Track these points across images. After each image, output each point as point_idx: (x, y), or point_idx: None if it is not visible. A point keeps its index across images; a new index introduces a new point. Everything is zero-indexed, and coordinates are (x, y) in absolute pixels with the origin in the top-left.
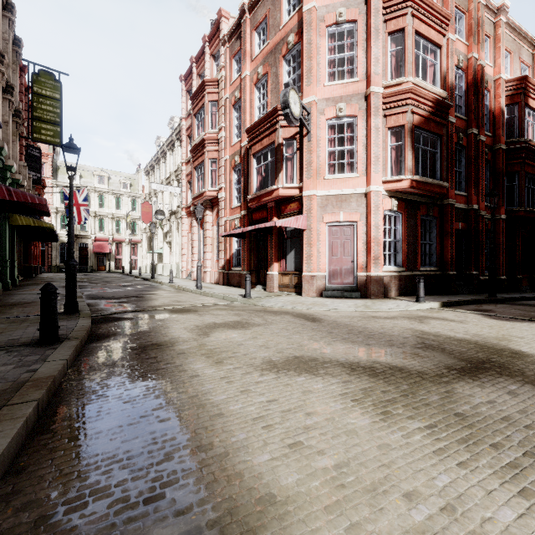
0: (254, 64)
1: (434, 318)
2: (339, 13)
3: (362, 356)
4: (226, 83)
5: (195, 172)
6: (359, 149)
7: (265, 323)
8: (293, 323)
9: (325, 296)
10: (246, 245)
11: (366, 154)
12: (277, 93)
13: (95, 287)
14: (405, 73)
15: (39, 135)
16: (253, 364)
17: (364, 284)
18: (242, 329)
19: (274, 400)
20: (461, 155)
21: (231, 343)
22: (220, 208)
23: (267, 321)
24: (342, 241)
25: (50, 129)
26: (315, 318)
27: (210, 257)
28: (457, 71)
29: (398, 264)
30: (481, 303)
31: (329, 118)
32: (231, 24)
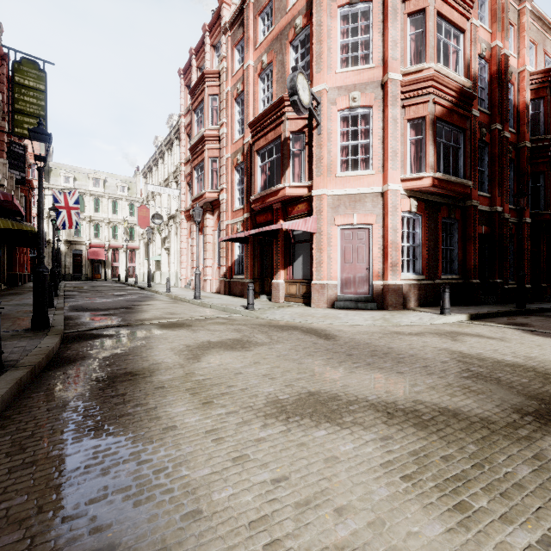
0: (258, 53)
1: (467, 335)
2: None
3: (397, 391)
4: (227, 74)
5: (194, 172)
6: (374, 143)
7: (270, 341)
8: (304, 342)
9: (337, 307)
10: (249, 251)
11: (383, 148)
12: (284, 83)
13: (83, 297)
14: (426, 59)
15: (21, 129)
16: (253, 407)
17: (380, 294)
18: (242, 351)
19: (283, 479)
20: (483, 152)
21: (227, 371)
22: (221, 211)
23: (273, 339)
24: (355, 245)
25: (34, 123)
26: (328, 334)
27: (210, 264)
28: (480, 61)
29: (417, 272)
30: (512, 315)
31: (342, 108)
32: (233, 10)
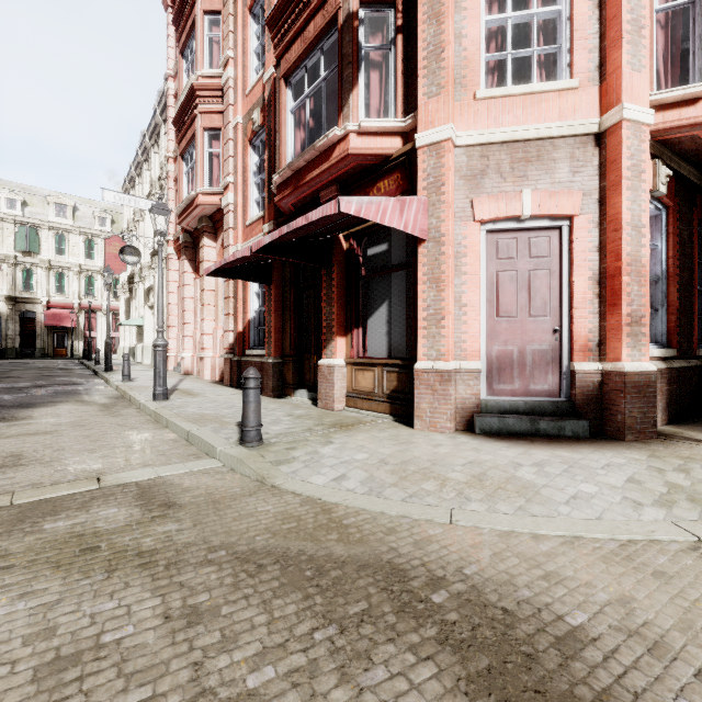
0: None
1: None
2: None
3: None
4: None
5: (182, 164)
6: (577, 8)
7: None
8: None
9: (483, 430)
10: (272, 299)
11: (600, 21)
12: None
13: None
14: None
15: None
16: None
17: (594, 396)
18: None
19: None
20: None
21: None
22: (225, 227)
23: None
24: (525, 273)
25: None
26: None
27: (210, 330)
28: None
29: (655, 340)
30: None
31: None
32: None
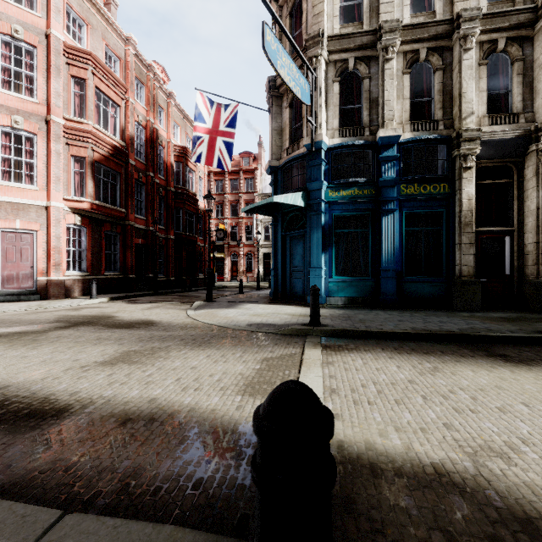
0: None
1: (90, 308)
2: (15, 29)
3: None
4: None
5: None
6: (39, 165)
7: None
8: None
9: None
10: None
11: (47, 172)
12: None
13: None
14: (87, 117)
15: None
16: None
17: (44, 287)
18: None
19: None
20: (142, 188)
21: None
22: None
23: None
24: (19, 247)
25: None
26: None
27: None
28: (139, 126)
29: (83, 270)
30: (144, 296)
31: (3, 124)
32: None
